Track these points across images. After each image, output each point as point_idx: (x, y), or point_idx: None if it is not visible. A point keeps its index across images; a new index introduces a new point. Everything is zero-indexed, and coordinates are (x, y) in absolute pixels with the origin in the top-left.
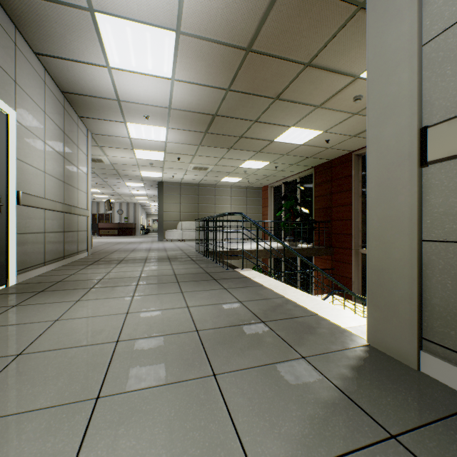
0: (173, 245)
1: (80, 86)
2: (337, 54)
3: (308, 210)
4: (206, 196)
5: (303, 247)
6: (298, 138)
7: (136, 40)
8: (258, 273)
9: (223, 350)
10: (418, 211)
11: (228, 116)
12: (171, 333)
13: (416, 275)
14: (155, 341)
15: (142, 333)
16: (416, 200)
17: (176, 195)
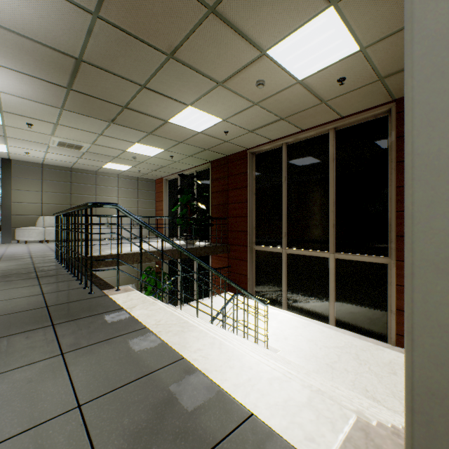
0: (24, 249)
1: None
2: (247, 6)
3: (205, 206)
4: (83, 185)
5: (201, 245)
6: (197, 124)
7: None
8: (141, 297)
9: None
10: None
11: (102, 68)
12: None
13: None
14: None
15: None
16: None
17: (35, 180)
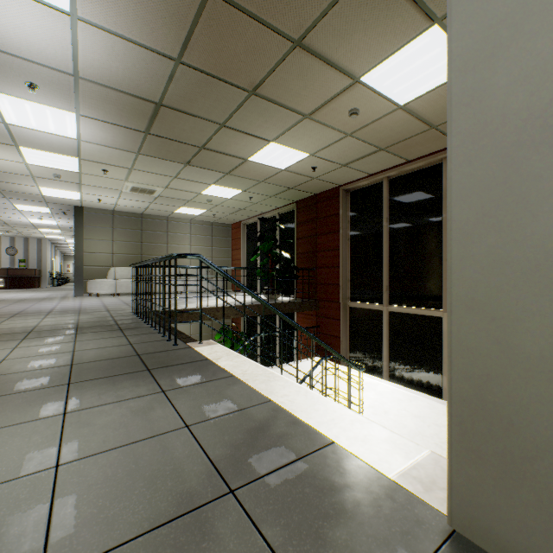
0: (98, 302)
1: None
2: (337, 36)
3: (289, 254)
4: (153, 232)
5: (285, 301)
6: (280, 160)
7: None
8: (225, 350)
9: None
10: None
11: (180, 110)
12: None
13: None
14: None
15: None
16: None
17: (107, 228)
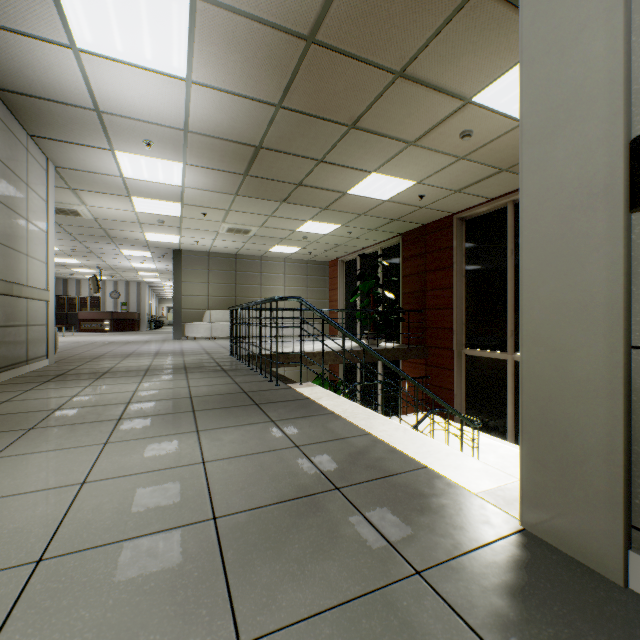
0: (197, 345)
1: (25, 80)
2: (442, 61)
3: (393, 294)
4: (247, 273)
5: (388, 347)
6: (382, 191)
7: (119, 1)
8: (325, 391)
9: (263, 566)
10: (625, 292)
11: (279, 150)
12: (162, 529)
13: (622, 412)
14: (123, 554)
15: (101, 532)
16: (622, 272)
17: (202, 270)
